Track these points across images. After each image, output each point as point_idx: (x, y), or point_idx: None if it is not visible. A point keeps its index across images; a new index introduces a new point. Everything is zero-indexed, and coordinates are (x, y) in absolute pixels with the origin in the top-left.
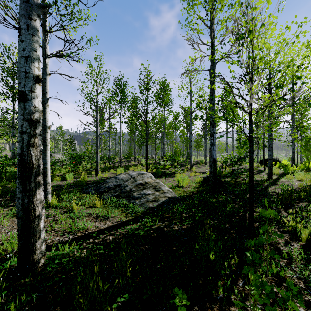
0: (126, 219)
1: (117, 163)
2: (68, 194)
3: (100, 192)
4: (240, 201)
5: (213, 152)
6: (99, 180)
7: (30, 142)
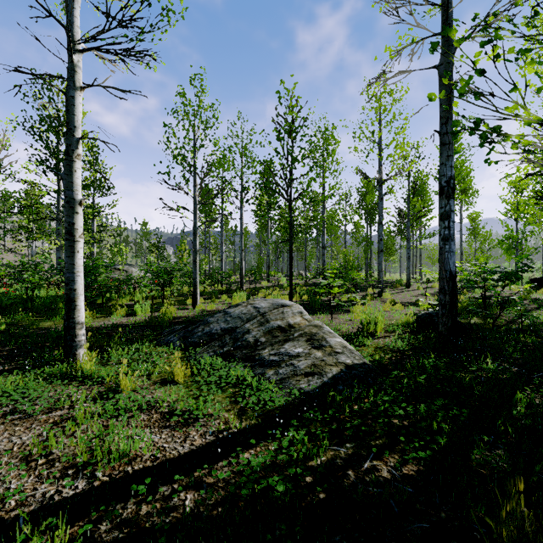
0: (241, 425)
1: (237, 284)
2: (127, 346)
3: (191, 344)
4: (540, 383)
5: (449, 257)
6: (196, 316)
7: None
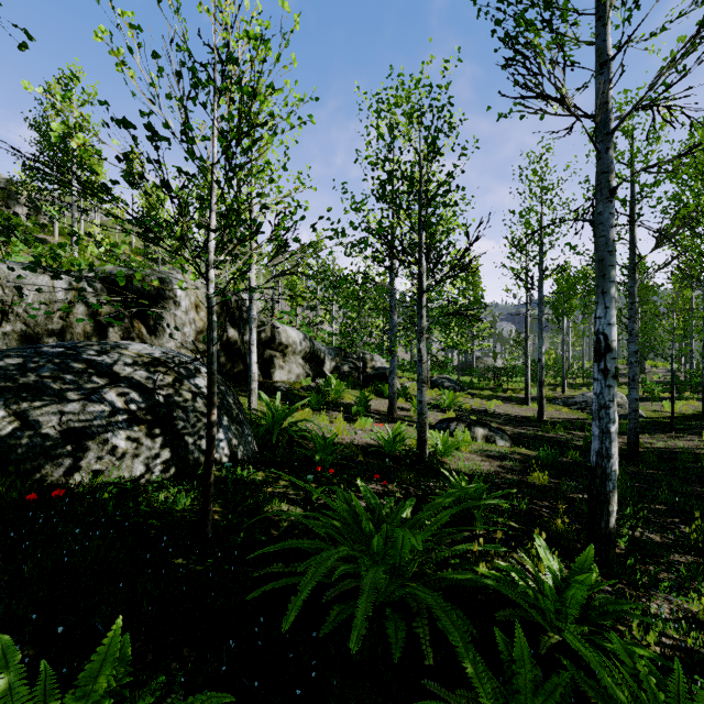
0: (585, 418)
1: None
2: None
3: (567, 405)
4: None
5: None
6: (566, 397)
7: (542, 375)
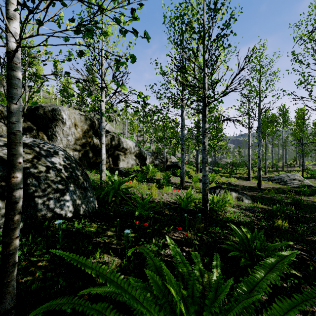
0: (282, 187)
1: (280, 168)
2: (255, 180)
3: (270, 180)
4: None
5: None
6: (268, 177)
7: (260, 164)
